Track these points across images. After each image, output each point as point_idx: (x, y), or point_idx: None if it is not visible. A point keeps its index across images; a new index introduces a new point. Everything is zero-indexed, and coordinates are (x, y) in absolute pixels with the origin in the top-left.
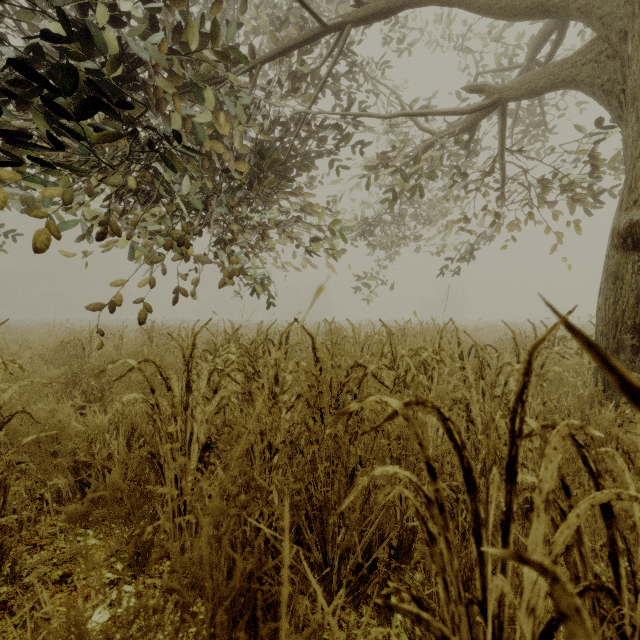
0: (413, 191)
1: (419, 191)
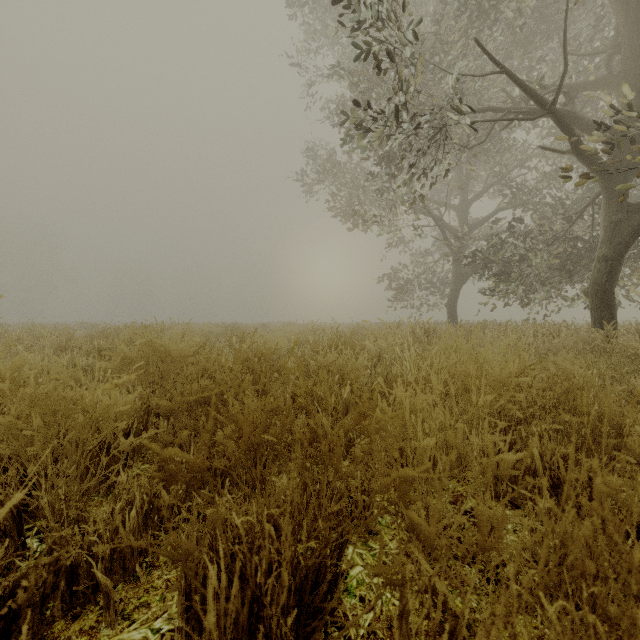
0: None
1: None
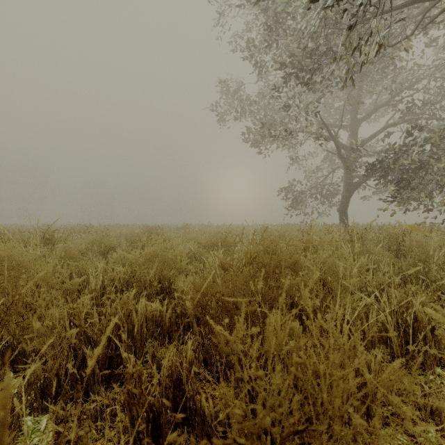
0: None
1: None
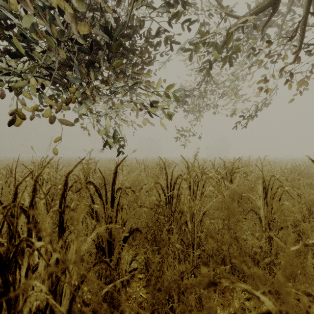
0: (224, 62)
1: (229, 61)
